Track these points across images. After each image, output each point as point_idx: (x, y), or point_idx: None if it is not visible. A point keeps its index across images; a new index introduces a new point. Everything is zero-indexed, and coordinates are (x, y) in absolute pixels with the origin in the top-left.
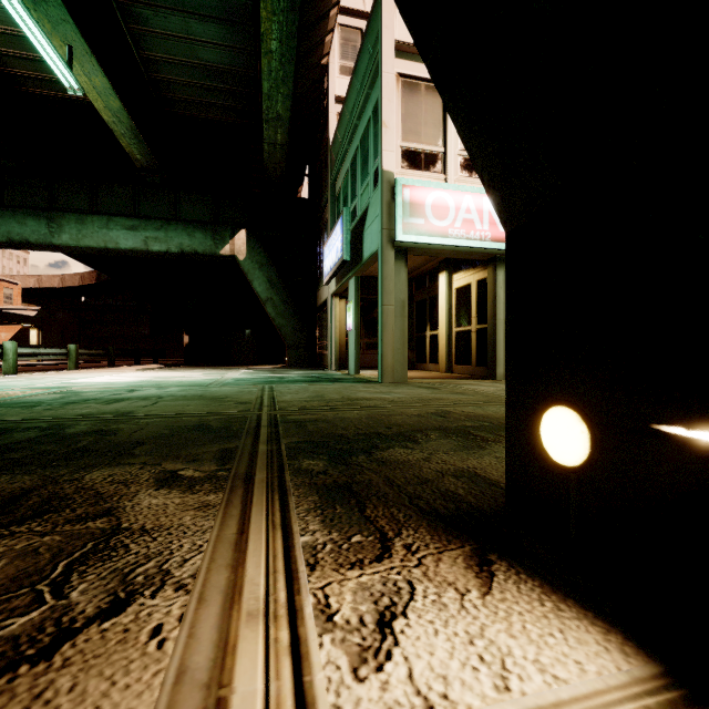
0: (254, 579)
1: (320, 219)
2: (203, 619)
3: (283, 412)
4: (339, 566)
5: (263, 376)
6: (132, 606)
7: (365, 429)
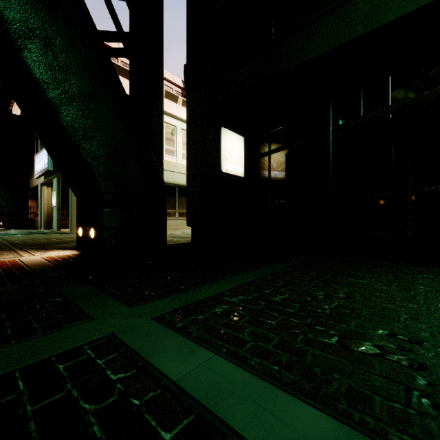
0: (22, 253)
1: (32, 132)
2: (15, 255)
3: (15, 242)
4: (38, 252)
5: None
6: (0, 255)
7: (52, 243)
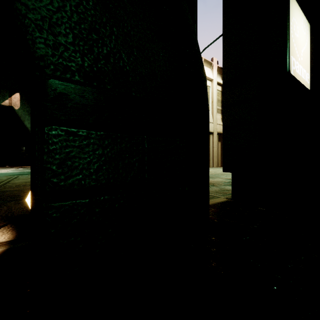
0: None
1: None
2: None
3: (3, 188)
4: None
5: (22, 171)
6: None
7: None
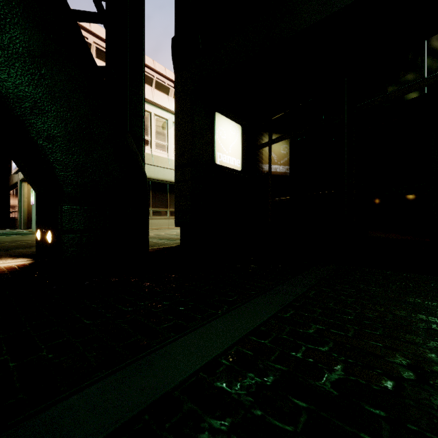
0: None
1: None
2: None
3: None
4: None
5: None
6: None
7: (12, 247)
